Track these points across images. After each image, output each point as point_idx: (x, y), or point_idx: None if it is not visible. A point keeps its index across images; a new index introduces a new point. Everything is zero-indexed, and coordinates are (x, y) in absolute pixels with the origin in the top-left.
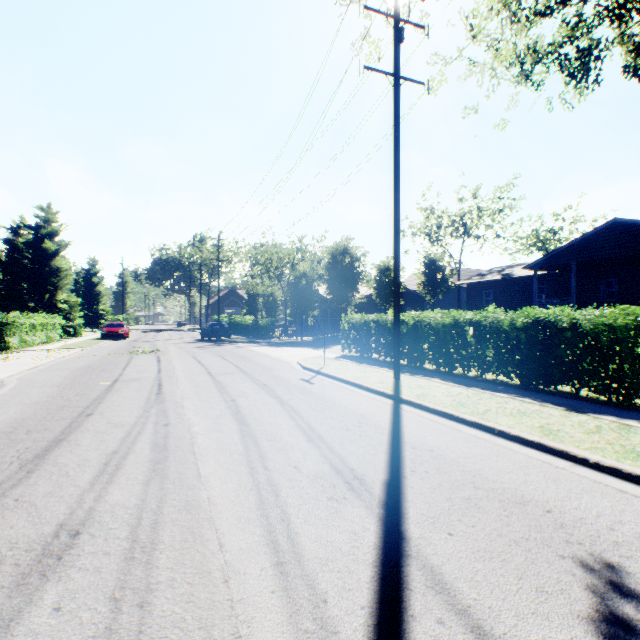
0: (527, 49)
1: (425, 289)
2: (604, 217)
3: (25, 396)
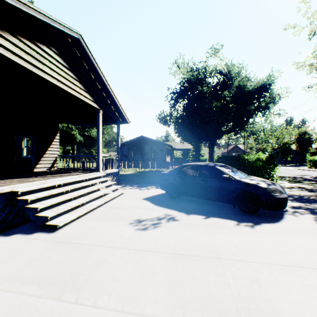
0: None
1: None
2: None
3: None
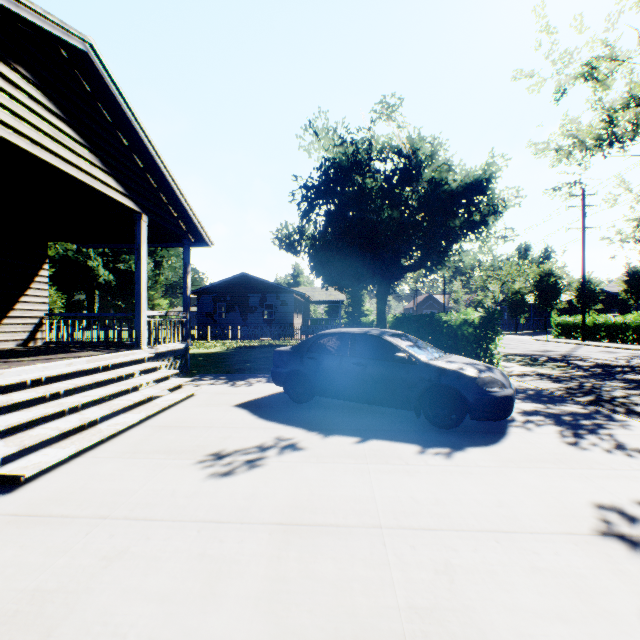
0: None
1: (627, 295)
2: None
3: None
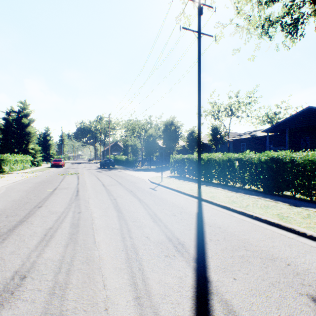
0: (266, 19)
1: (212, 142)
2: (301, 106)
3: (8, 197)
